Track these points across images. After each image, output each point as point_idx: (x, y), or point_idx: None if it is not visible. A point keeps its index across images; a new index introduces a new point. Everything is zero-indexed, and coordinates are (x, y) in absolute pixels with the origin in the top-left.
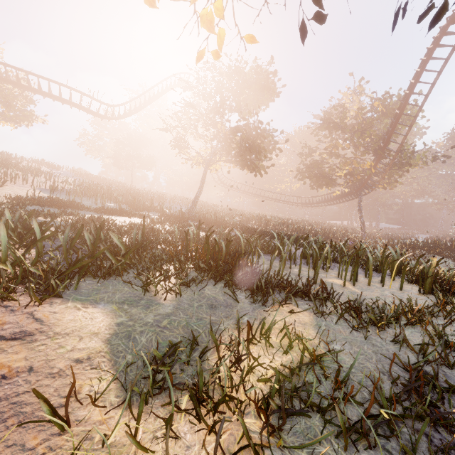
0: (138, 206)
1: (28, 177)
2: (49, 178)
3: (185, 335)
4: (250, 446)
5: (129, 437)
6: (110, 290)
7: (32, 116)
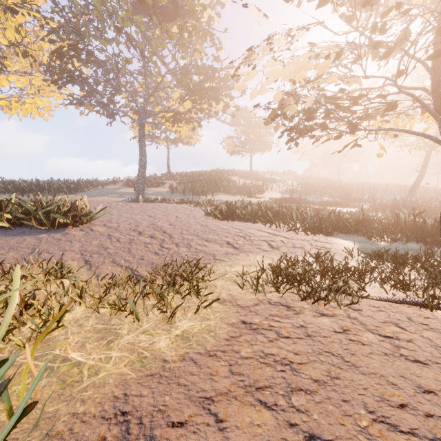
0: (350, 198)
1: (271, 185)
2: (281, 184)
3: (393, 254)
4: (415, 268)
5: (373, 258)
6: (351, 238)
7: (272, 144)
